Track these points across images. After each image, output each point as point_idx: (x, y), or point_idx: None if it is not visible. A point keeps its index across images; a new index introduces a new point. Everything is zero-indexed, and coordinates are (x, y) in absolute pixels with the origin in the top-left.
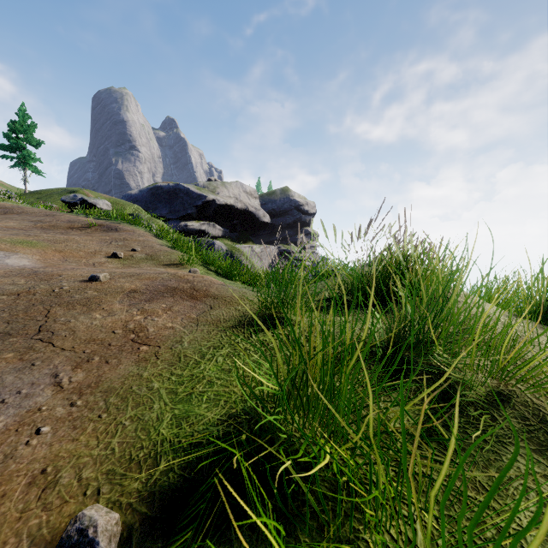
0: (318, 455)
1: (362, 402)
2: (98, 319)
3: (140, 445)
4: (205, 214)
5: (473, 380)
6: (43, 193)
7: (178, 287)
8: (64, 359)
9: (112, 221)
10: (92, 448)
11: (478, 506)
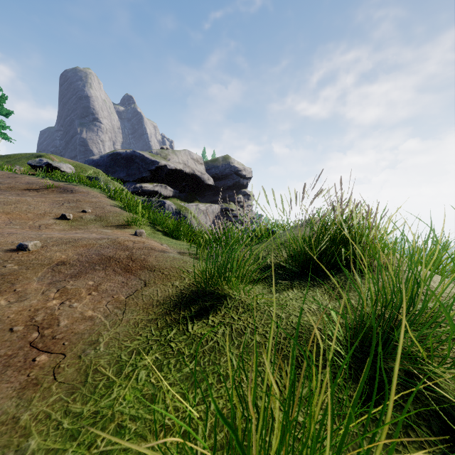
0: None
1: None
2: (0, 308)
3: None
4: (157, 177)
5: None
6: (12, 158)
7: (114, 256)
8: None
9: (70, 183)
10: None
11: None
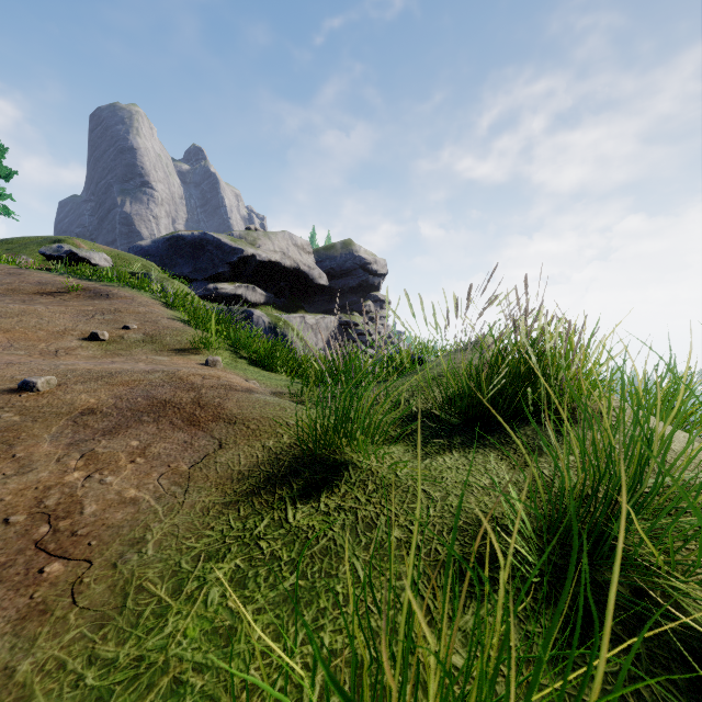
0: None
1: None
2: None
3: None
4: (241, 274)
5: None
6: (15, 243)
7: (172, 399)
8: None
9: (105, 283)
10: None
11: None
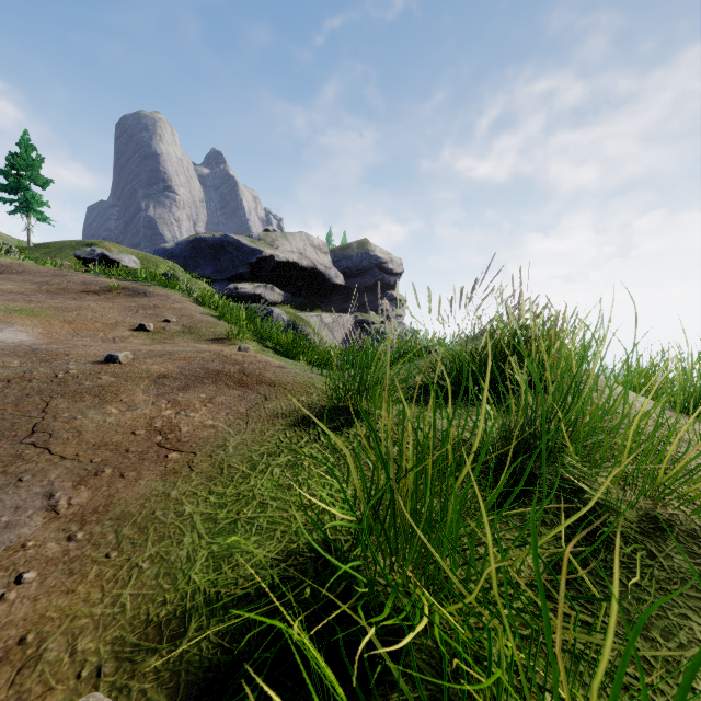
0: (413, 613)
1: (473, 538)
2: (114, 415)
3: (162, 599)
4: (260, 274)
5: (619, 500)
6: (51, 247)
7: (223, 370)
8: (64, 471)
9: (140, 283)
10: (94, 603)
11: (639, 688)
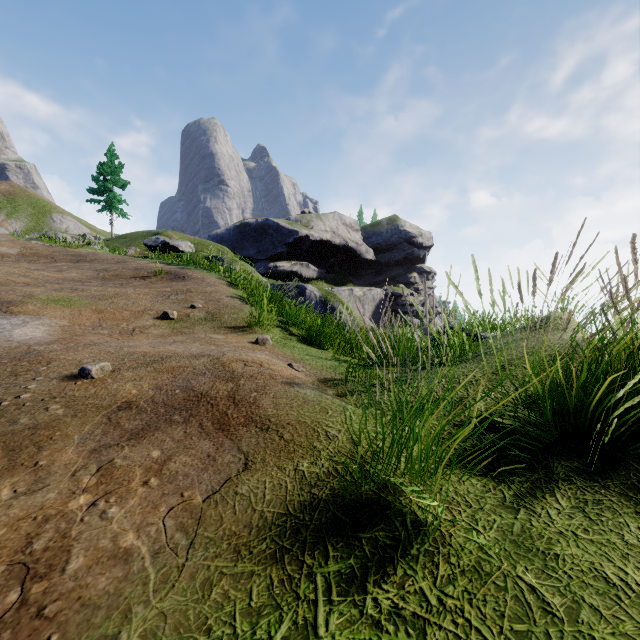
0: None
1: None
2: None
3: None
4: (297, 253)
5: None
6: (128, 237)
7: (208, 392)
8: None
9: (184, 266)
10: None
11: None
